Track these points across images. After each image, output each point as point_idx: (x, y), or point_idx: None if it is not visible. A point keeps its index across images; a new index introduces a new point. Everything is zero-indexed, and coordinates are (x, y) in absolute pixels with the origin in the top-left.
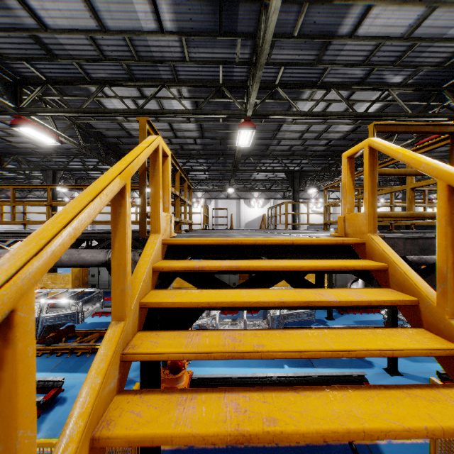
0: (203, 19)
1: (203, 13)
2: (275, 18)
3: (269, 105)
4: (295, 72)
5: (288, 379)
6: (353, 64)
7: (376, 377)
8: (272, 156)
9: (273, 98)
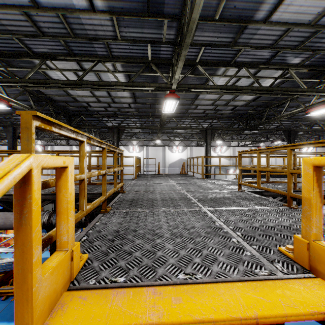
0: None
1: None
2: None
3: (189, 79)
4: (213, 52)
5: None
6: (263, 47)
7: None
8: (190, 117)
9: (193, 73)
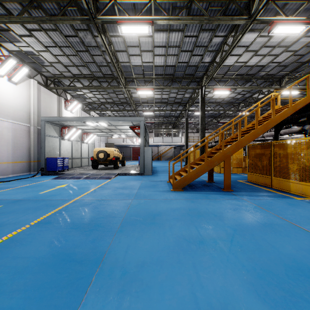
0: None
1: None
2: None
3: None
4: None
5: None
6: None
7: None
8: None
9: None
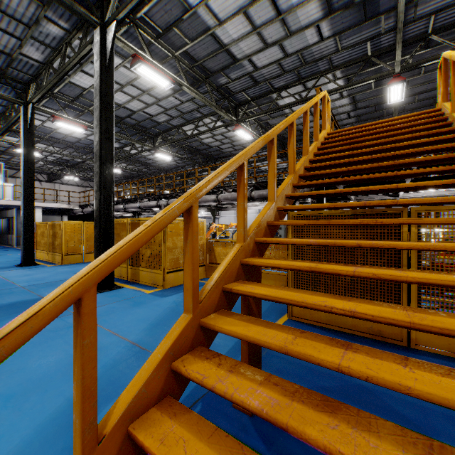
0: (351, 18)
1: (351, 15)
2: None
3: (425, 55)
4: (449, 14)
5: None
6: None
7: None
8: None
9: (429, 46)
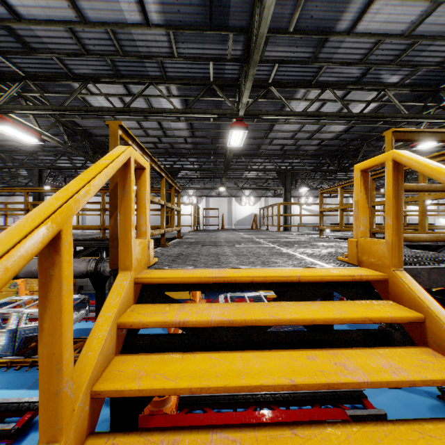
0: (192, 11)
1: (192, 5)
2: (271, 8)
3: (261, 104)
4: (289, 70)
5: (283, 395)
6: (350, 63)
7: (374, 391)
8: (263, 155)
9: (266, 97)
